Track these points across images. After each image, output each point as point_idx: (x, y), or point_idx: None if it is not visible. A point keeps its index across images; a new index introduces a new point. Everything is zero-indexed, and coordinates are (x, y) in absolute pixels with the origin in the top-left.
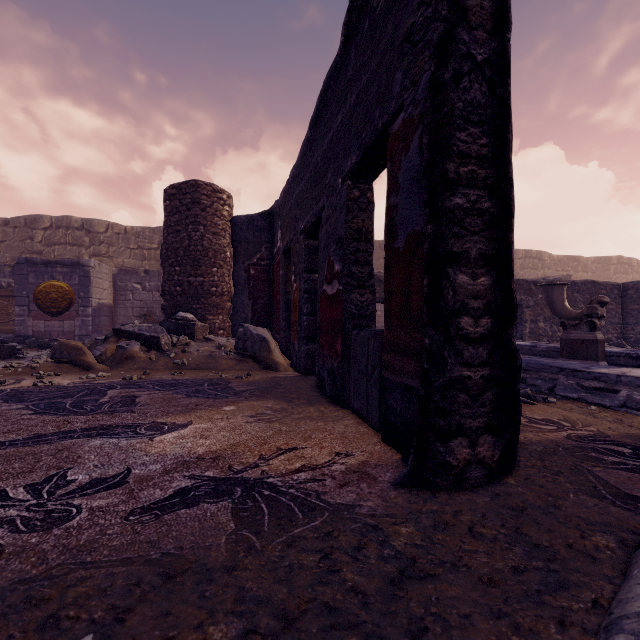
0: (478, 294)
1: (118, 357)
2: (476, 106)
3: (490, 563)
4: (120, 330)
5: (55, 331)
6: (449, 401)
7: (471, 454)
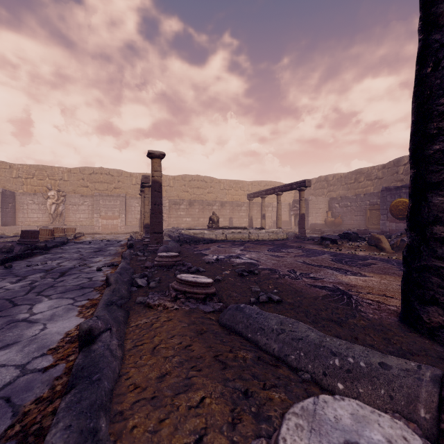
0: None
1: (400, 246)
2: None
3: (367, 339)
4: None
5: (401, 229)
6: (426, 280)
7: None
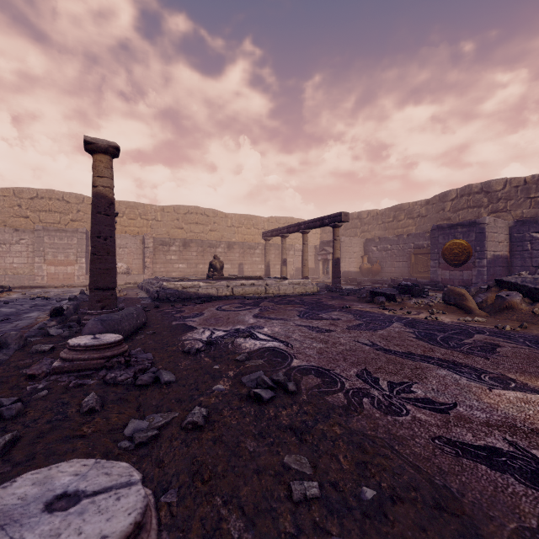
0: None
1: (496, 306)
2: None
3: None
4: (501, 281)
5: (456, 279)
6: None
7: None
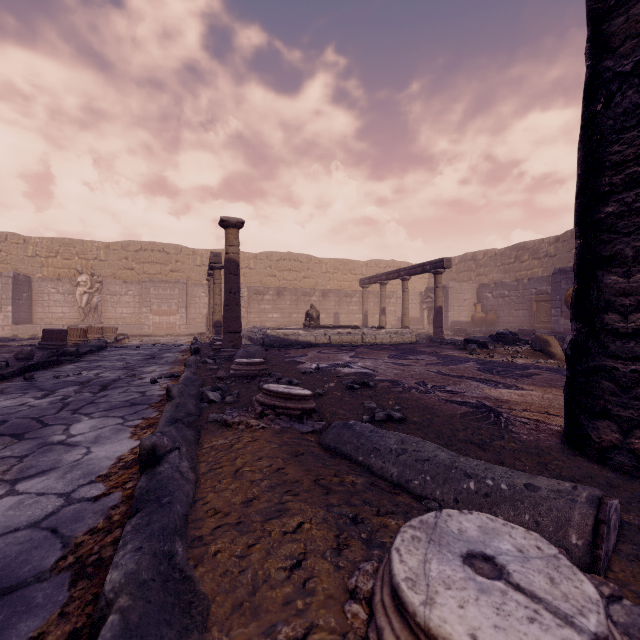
0: (636, 291)
1: None
2: (636, 108)
3: (516, 464)
4: None
5: None
6: (595, 386)
7: (624, 442)
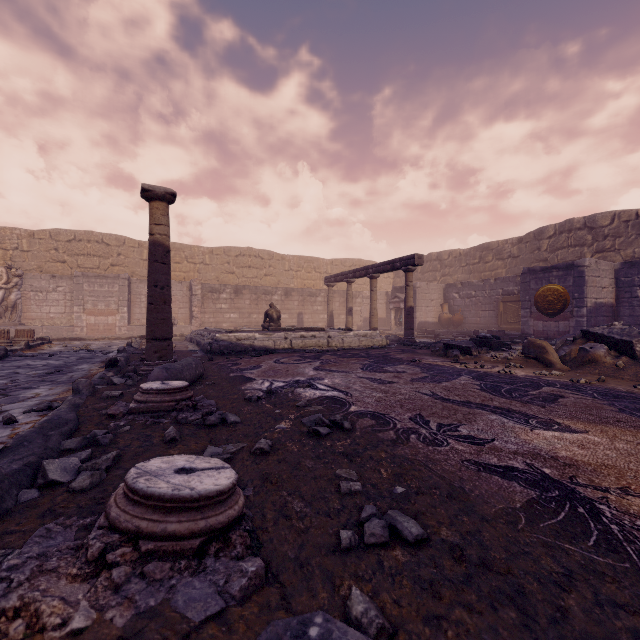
0: None
1: (579, 359)
2: None
3: None
4: (587, 332)
5: (551, 331)
6: None
7: None
